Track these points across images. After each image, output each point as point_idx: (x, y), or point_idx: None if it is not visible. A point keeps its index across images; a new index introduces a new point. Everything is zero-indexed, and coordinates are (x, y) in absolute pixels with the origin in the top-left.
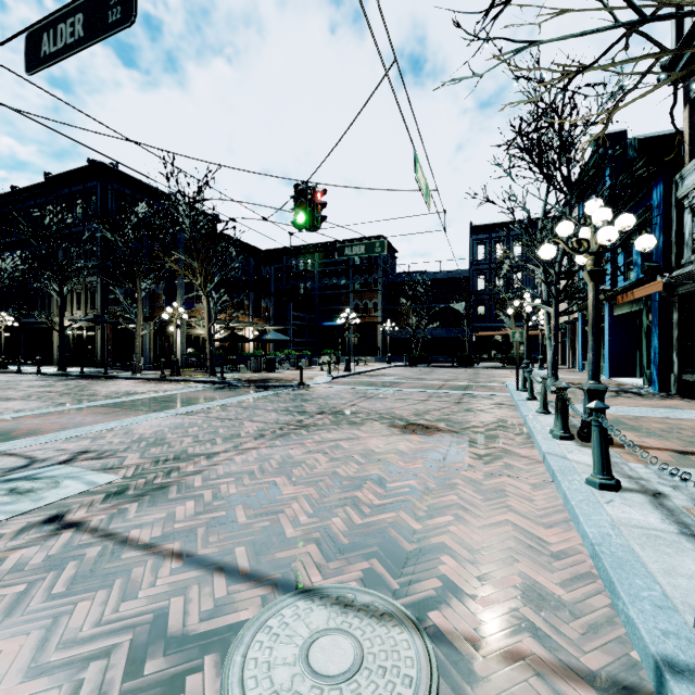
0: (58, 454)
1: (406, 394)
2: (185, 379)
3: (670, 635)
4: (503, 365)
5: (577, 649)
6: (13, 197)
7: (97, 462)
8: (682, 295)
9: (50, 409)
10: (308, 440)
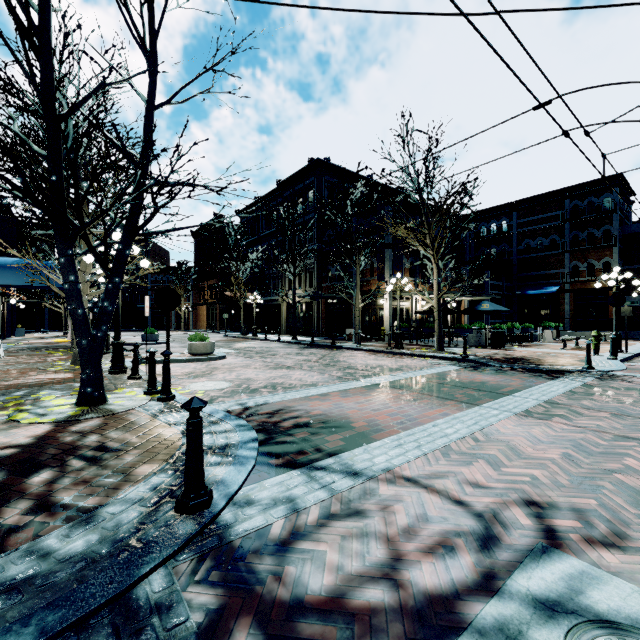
0: (492, 500)
1: None
2: (417, 353)
3: None
4: None
5: None
6: (255, 205)
7: (635, 561)
8: None
9: (341, 386)
10: None
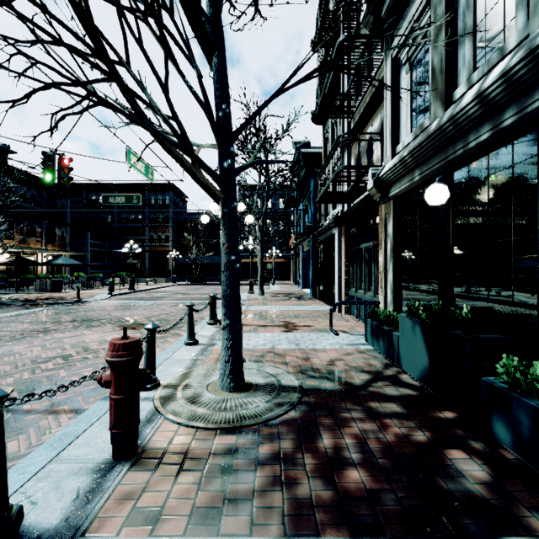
0: None
1: (159, 305)
2: None
3: None
4: (254, 282)
5: (87, 404)
6: None
7: None
8: (320, 243)
9: None
10: (39, 339)
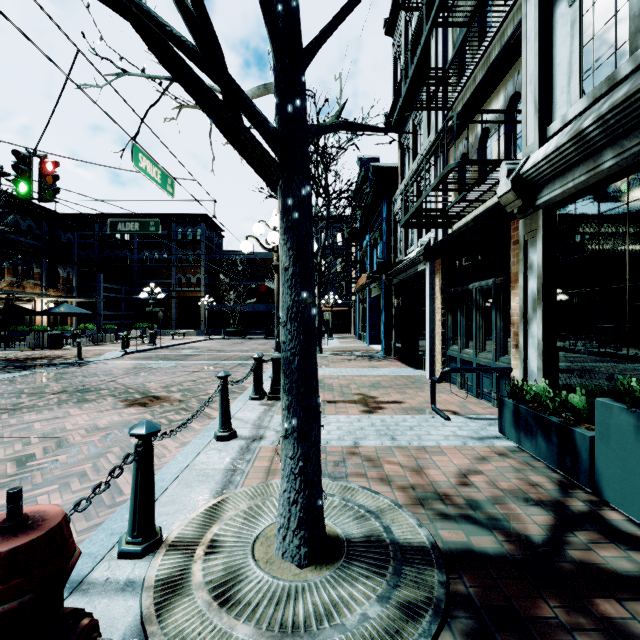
0: None
1: (185, 367)
2: None
3: (85, 557)
4: None
5: None
6: None
7: None
8: (396, 285)
9: None
10: None
